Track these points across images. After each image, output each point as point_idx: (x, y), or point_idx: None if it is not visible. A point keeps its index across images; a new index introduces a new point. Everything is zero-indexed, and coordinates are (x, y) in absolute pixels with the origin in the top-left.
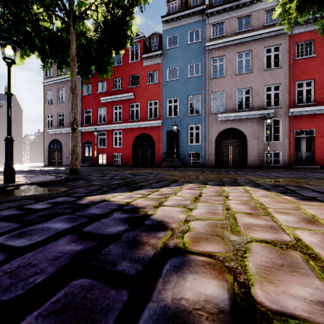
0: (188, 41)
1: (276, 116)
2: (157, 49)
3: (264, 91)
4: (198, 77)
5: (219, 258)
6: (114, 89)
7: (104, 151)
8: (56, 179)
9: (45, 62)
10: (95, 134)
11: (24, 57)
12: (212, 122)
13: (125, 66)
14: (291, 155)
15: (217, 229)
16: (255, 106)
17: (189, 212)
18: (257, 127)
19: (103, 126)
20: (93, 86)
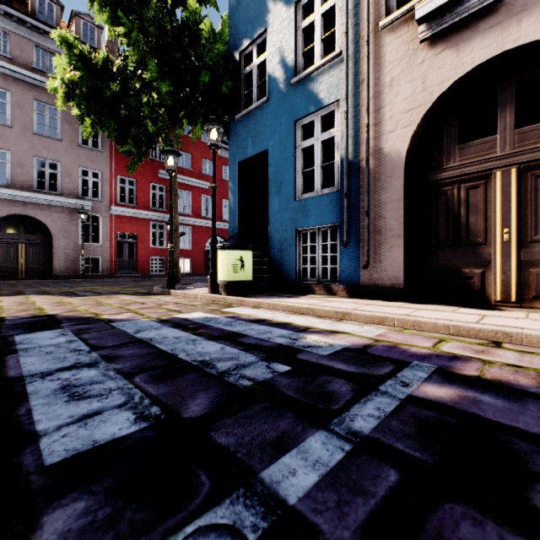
0: None
1: (95, 211)
2: None
3: (80, 174)
4: None
5: None
6: None
7: None
8: None
9: None
10: None
11: None
12: None
13: None
14: (114, 262)
15: None
16: (67, 190)
17: None
18: (70, 221)
19: None
20: None
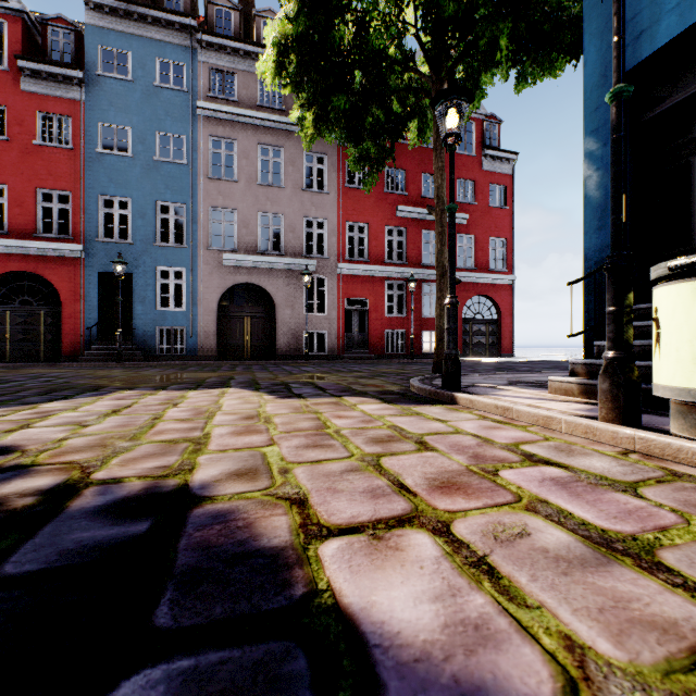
0: (156, 78)
1: (320, 271)
2: (68, 64)
3: (303, 227)
4: (180, 166)
5: (81, 462)
6: None
7: None
8: None
9: None
10: None
11: None
12: (212, 268)
13: None
14: (341, 337)
15: (110, 440)
16: (290, 249)
17: (79, 429)
18: (293, 287)
19: None
20: None
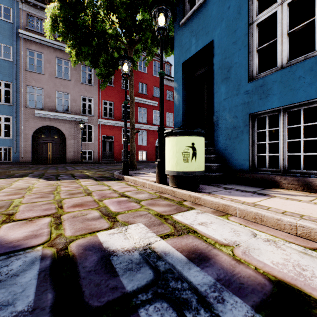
0: None
1: (90, 122)
2: None
3: (81, 100)
4: (8, 62)
5: None
6: None
7: None
8: None
9: None
10: None
11: None
12: (29, 117)
13: None
14: (100, 153)
15: None
16: (74, 110)
17: None
18: (75, 129)
19: None
20: None
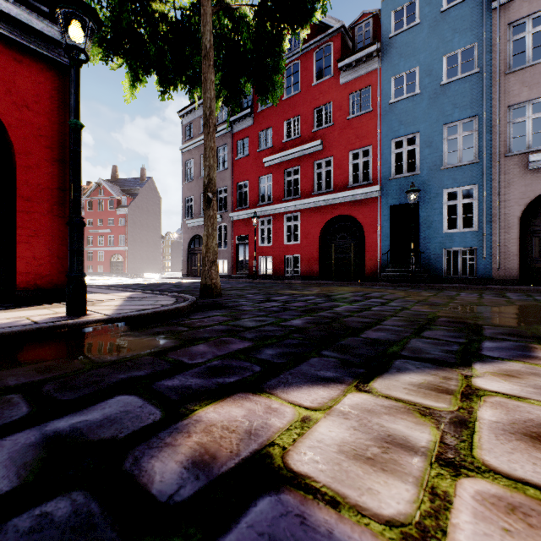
0: (442, 4)
1: None
2: (369, 43)
3: None
4: (469, 78)
5: None
6: (286, 139)
7: (269, 251)
8: (168, 308)
9: (164, 84)
10: (255, 223)
11: (136, 87)
12: (512, 176)
13: (305, 93)
14: None
15: None
16: None
17: None
18: None
19: (267, 208)
20: (252, 141)
